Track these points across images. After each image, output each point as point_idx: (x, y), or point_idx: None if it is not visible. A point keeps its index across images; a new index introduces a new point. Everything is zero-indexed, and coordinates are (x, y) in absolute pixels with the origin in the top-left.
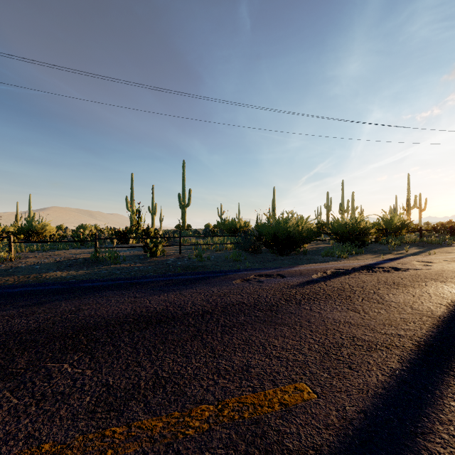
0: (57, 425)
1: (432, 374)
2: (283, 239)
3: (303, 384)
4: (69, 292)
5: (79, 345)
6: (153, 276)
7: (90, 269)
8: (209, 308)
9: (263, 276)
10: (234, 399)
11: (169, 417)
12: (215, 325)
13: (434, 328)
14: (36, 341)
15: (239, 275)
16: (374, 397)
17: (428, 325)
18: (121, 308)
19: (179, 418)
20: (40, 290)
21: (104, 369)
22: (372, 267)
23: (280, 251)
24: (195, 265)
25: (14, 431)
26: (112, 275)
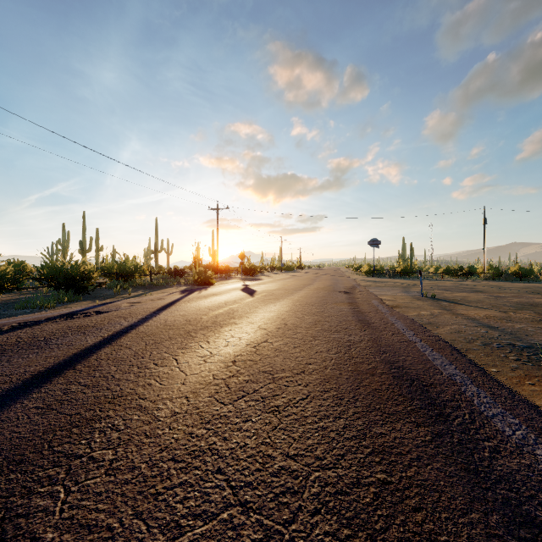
0: None
1: (23, 392)
2: None
3: None
4: None
5: None
6: None
7: None
8: None
9: None
10: None
11: None
12: None
13: (70, 357)
14: None
15: None
16: None
17: (68, 355)
18: None
19: None
20: None
21: None
22: (73, 314)
23: None
24: None
25: None
26: None
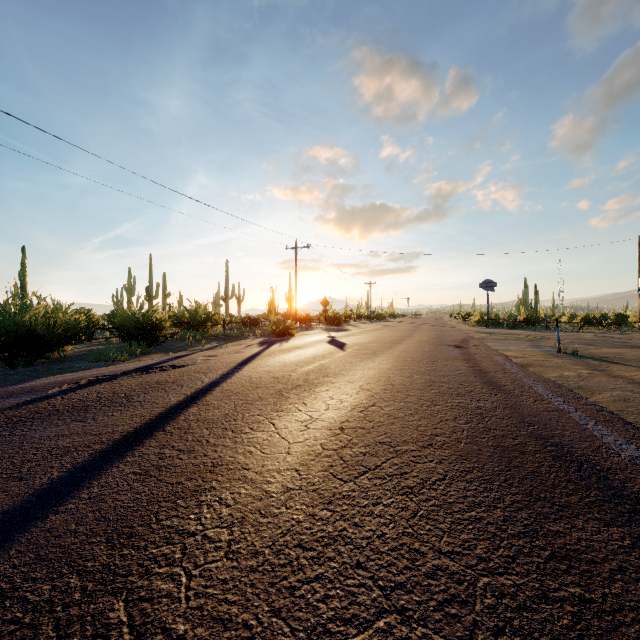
0: None
1: (117, 454)
2: (14, 339)
3: None
4: None
5: None
6: None
7: None
8: None
9: None
10: None
11: None
12: None
13: (156, 416)
14: None
15: None
16: (31, 495)
17: (153, 415)
18: None
19: None
20: None
21: None
22: (148, 368)
23: (10, 360)
24: None
25: None
26: None
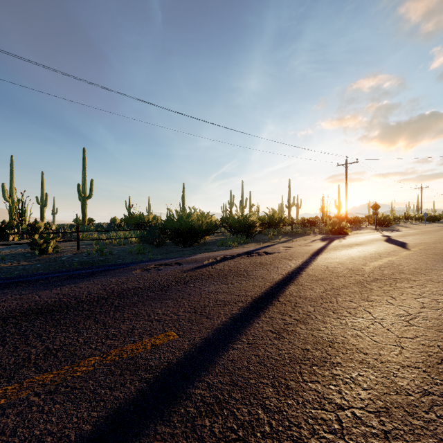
0: None
1: (254, 313)
2: (185, 232)
3: (172, 332)
4: None
5: None
6: (43, 273)
7: None
8: (105, 295)
9: (162, 265)
10: (117, 350)
11: (59, 370)
12: (109, 307)
13: (269, 288)
14: None
15: (140, 266)
16: (215, 330)
17: (266, 287)
18: (4, 305)
19: (69, 369)
20: None
21: None
22: (251, 253)
23: (183, 243)
24: (95, 260)
25: None
26: None
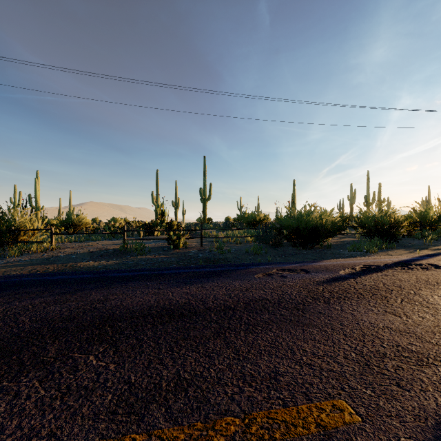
0: (79, 424)
1: None
2: (305, 232)
3: (343, 402)
4: (99, 281)
5: (104, 336)
6: (175, 267)
7: (119, 260)
8: (231, 303)
9: (286, 271)
10: (262, 413)
11: (191, 428)
12: (237, 323)
13: None
14: (67, 329)
15: (261, 269)
16: (436, 428)
17: None
18: (145, 299)
19: (202, 430)
20: (75, 278)
21: (127, 364)
22: (407, 264)
23: (302, 244)
24: (216, 258)
25: (38, 427)
26: (138, 266)
